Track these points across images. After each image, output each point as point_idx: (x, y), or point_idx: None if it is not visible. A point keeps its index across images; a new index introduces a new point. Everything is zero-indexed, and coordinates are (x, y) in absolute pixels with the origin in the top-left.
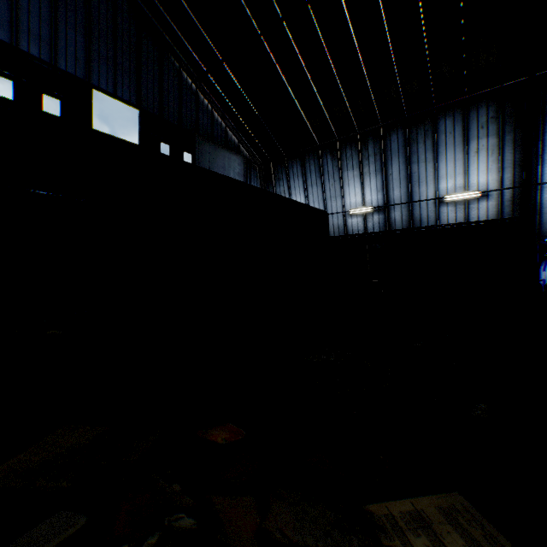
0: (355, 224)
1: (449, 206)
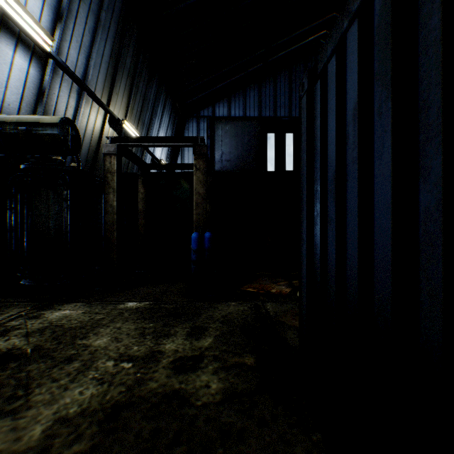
0: None
1: None
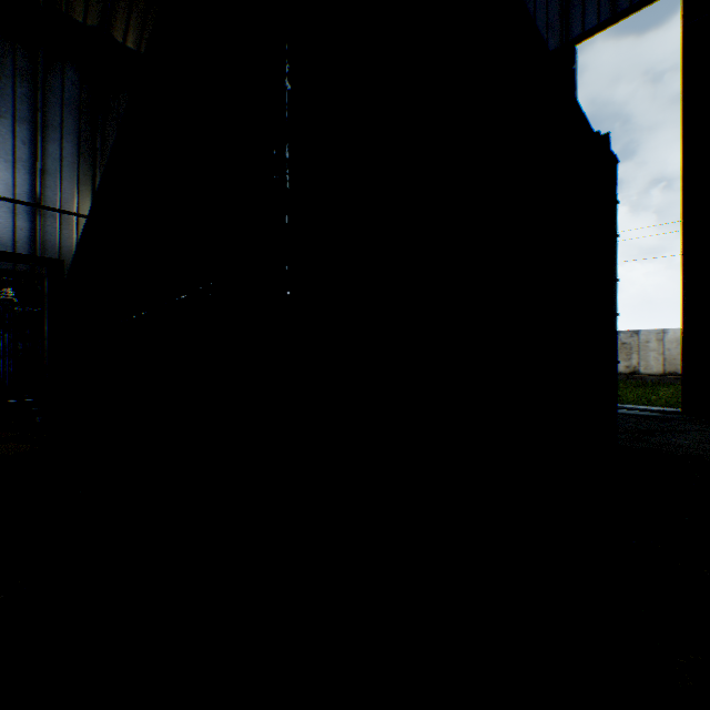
0: None
1: None
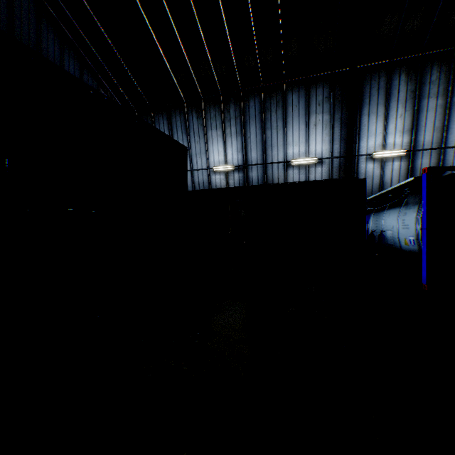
0: (219, 180)
1: (295, 169)
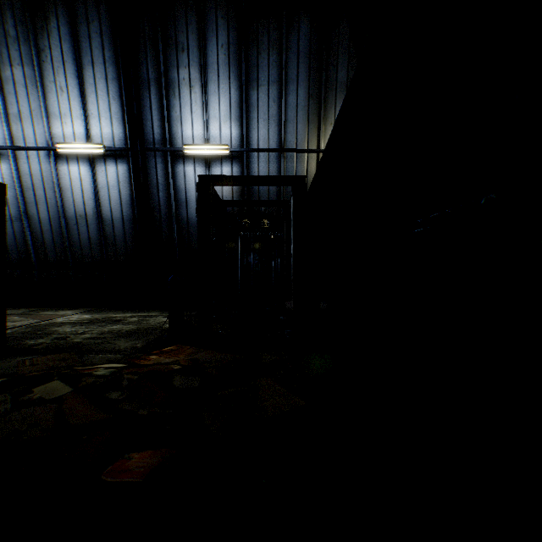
0: None
1: None
